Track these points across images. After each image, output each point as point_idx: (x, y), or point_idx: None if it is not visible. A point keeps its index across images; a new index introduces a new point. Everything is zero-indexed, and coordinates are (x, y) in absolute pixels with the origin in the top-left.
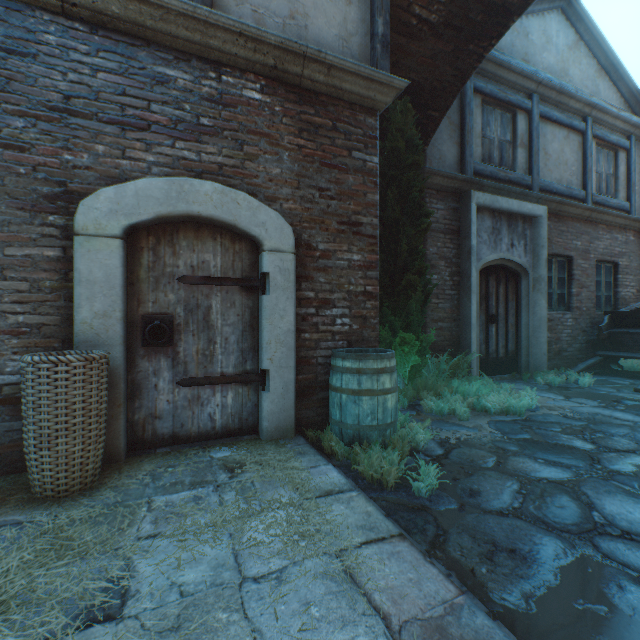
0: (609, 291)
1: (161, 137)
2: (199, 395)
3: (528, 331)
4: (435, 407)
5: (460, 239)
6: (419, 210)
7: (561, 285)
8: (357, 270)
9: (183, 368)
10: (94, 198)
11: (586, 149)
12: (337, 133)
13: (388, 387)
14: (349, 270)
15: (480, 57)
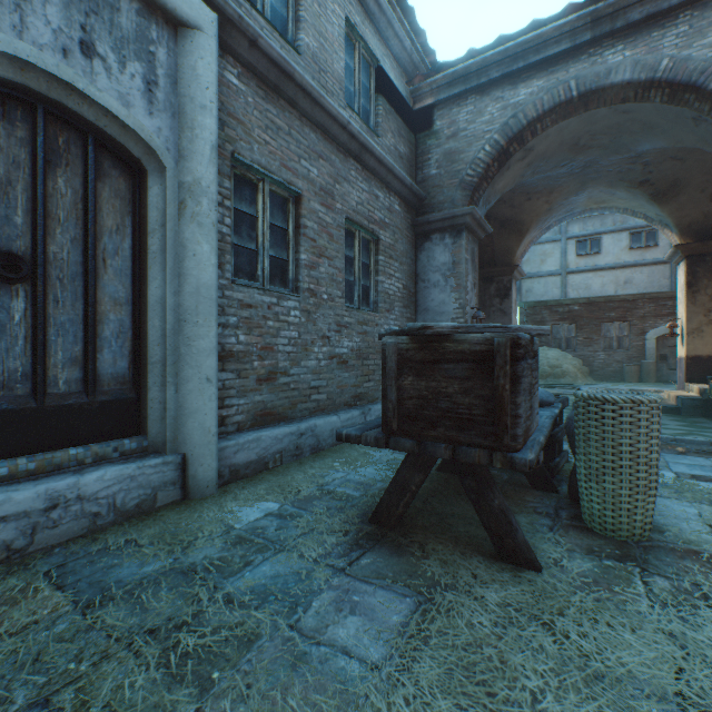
0: None
1: (663, 317)
2: (673, 372)
3: None
4: None
5: None
6: None
7: None
8: None
9: (668, 366)
10: (649, 332)
11: None
12: None
13: None
14: None
15: None
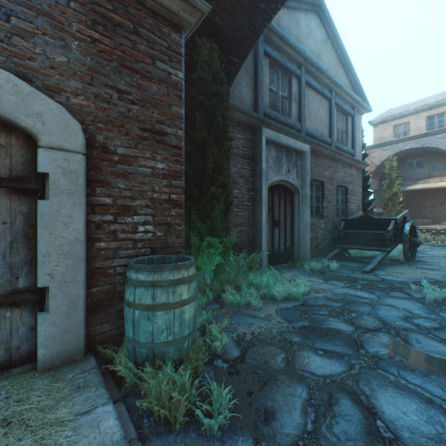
0: (343, 205)
1: None
2: None
3: (299, 232)
4: (235, 300)
5: (254, 163)
6: (223, 134)
7: (317, 201)
8: (161, 178)
9: None
10: None
11: (331, 111)
12: (139, 38)
13: (186, 298)
14: (153, 178)
15: (269, 17)
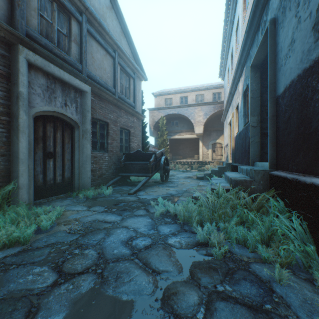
0: (127, 144)
1: None
2: None
3: (79, 164)
4: None
5: (11, 85)
6: None
7: (103, 137)
8: None
9: None
10: None
11: (115, 68)
12: None
13: None
14: None
15: None
